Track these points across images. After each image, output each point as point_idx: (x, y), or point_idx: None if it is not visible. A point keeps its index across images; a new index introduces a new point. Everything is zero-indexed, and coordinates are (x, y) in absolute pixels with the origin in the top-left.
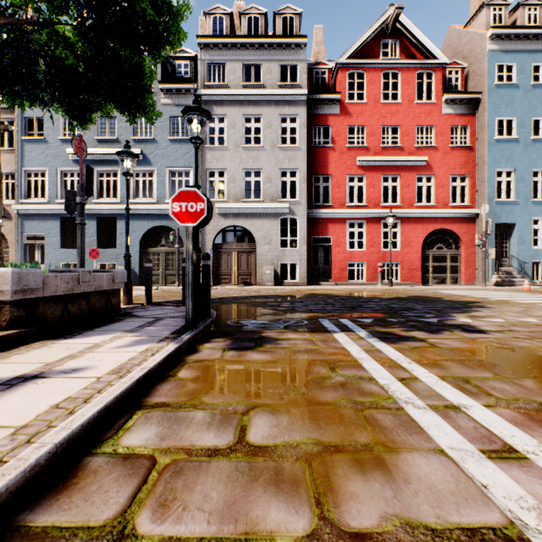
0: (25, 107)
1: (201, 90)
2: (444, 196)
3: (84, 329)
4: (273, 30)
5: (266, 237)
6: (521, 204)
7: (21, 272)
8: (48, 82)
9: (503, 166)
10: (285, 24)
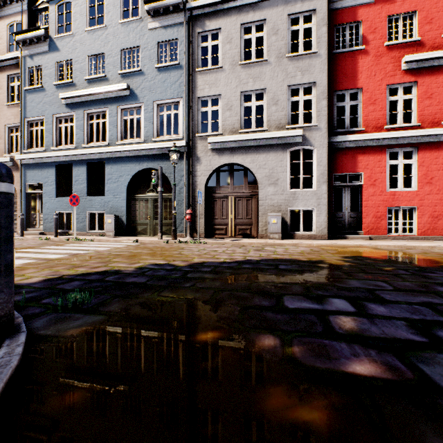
0: (27, 59)
1: (191, 2)
2: None
3: None
4: None
5: (270, 176)
6: None
7: None
8: None
9: None
10: None
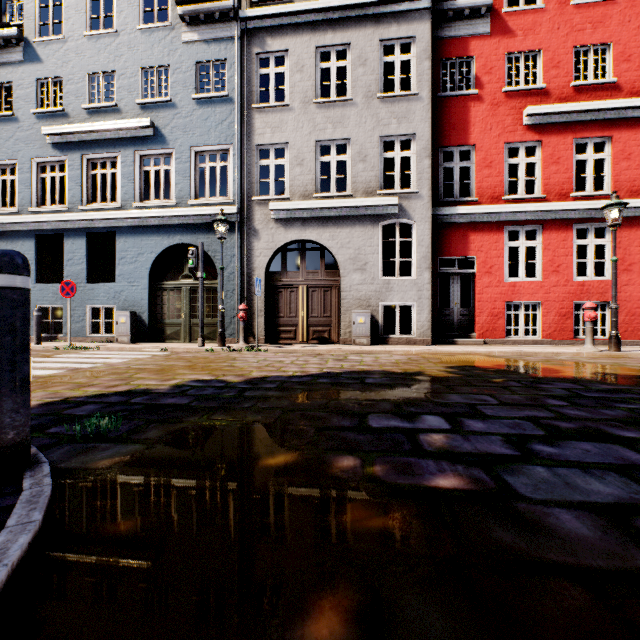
0: None
1: (246, 9)
2: None
3: None
4: None
5: (356, 259)
6: None
7: None
8: None
9: None
10: None
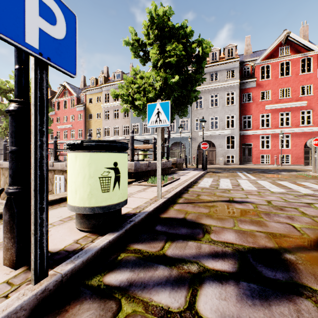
0: None
1: None
2: None
3: (182, 170)
4: (223, 53)
5: (220, 144)
6: None
7: (177, 159)
8: None
9: None
10: (229, 52)
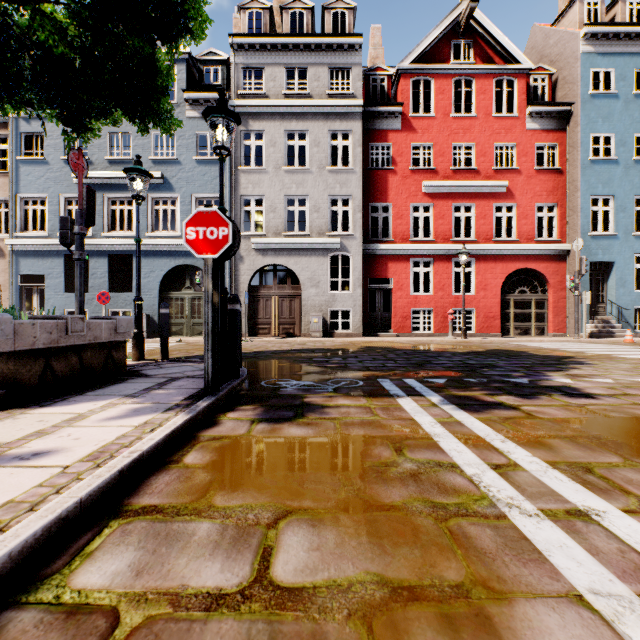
0: (21, 121)
1: (235, 100)
2: (527, 229)
3: (72, 392)
4: (322, 29)
5: (313, 278)
6: (621, 238)
7: None
8: (34, 78)
9: (599, 192)
10: (336, 20)
